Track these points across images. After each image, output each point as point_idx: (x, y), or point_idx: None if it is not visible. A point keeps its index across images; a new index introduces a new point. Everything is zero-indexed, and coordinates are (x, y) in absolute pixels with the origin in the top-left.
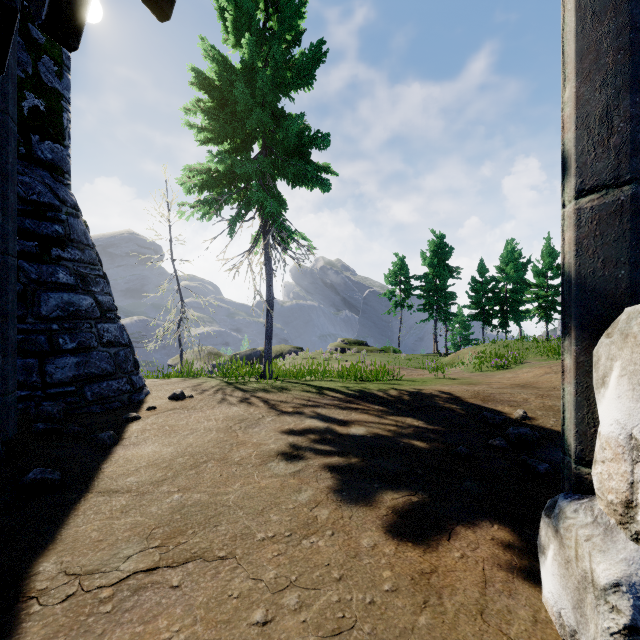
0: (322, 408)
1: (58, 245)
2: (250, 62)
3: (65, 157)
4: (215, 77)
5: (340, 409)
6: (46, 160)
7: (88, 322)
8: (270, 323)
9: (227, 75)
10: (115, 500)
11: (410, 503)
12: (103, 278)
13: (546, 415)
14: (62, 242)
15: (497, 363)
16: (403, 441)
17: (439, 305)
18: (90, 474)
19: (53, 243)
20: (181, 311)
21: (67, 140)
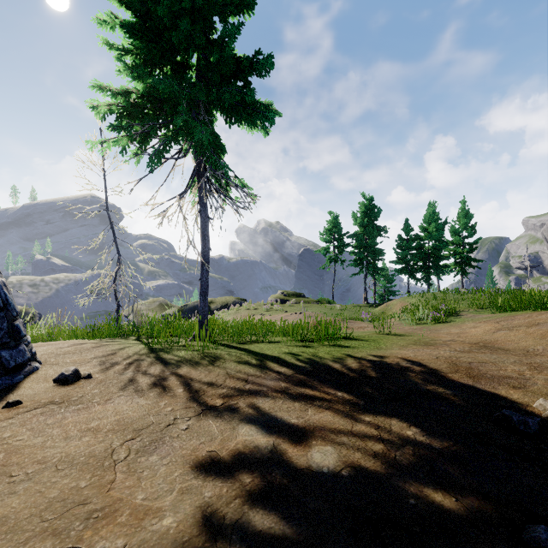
0: (264, 398)
1: None
2: None
3: None
4: None
5: (290, 399)
6: None
7: None
8: (205, 277)
9: None
10: None
11: None
12: None
13: None
14: None
15: (435, 316)
16: (411, 491)
17: (368, 260)
18: None
19: None
20: (117, 265)
21: None
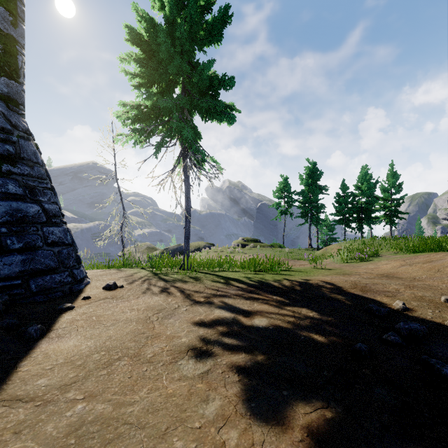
0: (229, 298)
1: (9, 162)
2: (171, 18)
3: (20, 92)
4: (144, 33)
5: (244, 299)
6: (2, 93)
7: (35, 226)
8: (188, 226)
9: (153, 31)
10: (14, 413)
11: (325, 421)
12: (51, 190)
13: (421, 306)
14: (13, 159)
15: (359, 256)
16: (303, 334)
17: (312, 213)
18: (3, 375)
19: (4, 160)
20: (123, 217)
21: (22, 78)
